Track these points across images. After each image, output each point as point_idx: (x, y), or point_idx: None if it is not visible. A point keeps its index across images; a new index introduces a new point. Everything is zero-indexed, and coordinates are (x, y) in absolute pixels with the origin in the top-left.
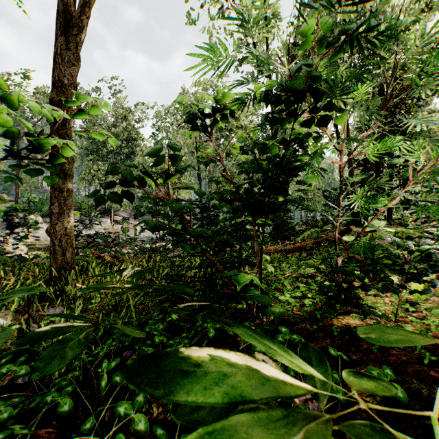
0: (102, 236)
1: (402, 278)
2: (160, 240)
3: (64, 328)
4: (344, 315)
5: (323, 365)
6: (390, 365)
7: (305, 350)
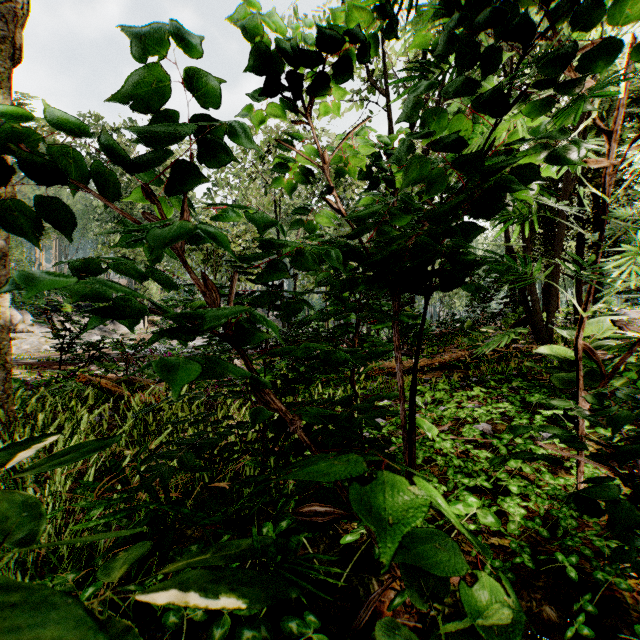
0: (115, 346)
1: None
2: None
3: None
4: None
5: None
6: None
7: None
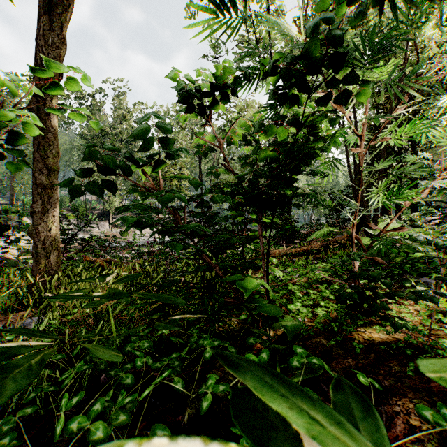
0: (98, 240)
1: (437, 283)
2: (160, 244)
3: (12, 351)
4: (365, 328)
5: (370, 417)
6: (434, 395)
7: (339, 391)
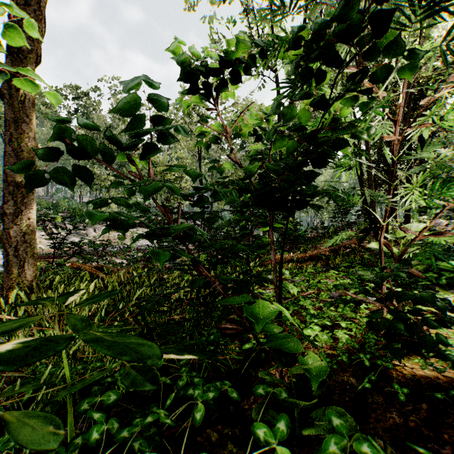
0: (91, 244)
1: None
2: None
3: None
4: (403, 360)
5: None
6: None
7: None
